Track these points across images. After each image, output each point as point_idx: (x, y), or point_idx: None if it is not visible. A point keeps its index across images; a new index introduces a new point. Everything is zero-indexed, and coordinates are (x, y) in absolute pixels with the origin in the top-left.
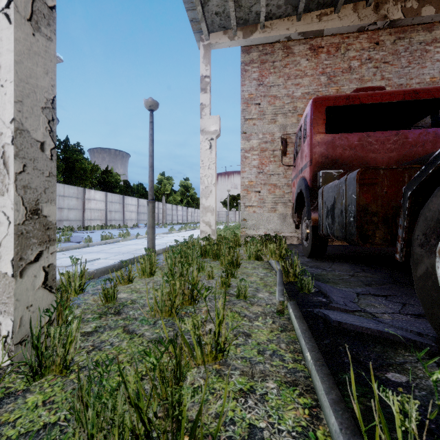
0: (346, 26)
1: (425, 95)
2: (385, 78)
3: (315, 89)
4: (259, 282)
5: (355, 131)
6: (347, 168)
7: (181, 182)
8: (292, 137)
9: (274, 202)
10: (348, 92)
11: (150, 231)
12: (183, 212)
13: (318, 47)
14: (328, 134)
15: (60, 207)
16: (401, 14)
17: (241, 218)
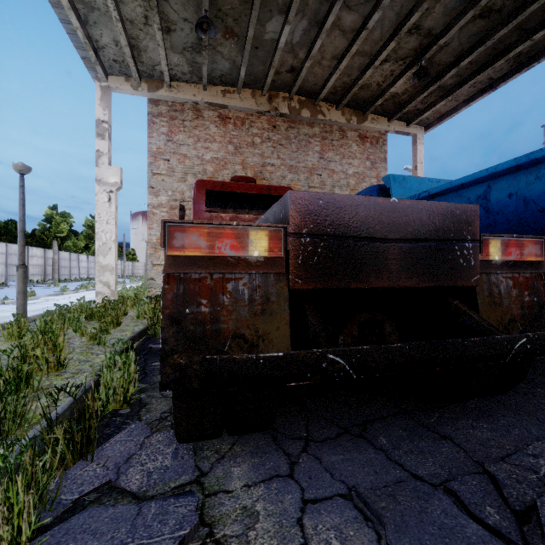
0: (247, 108)
1: (275, 192)
2: (280, 157)
3: (224, 156)
4: (128, 335)
5: (246, 205)
6: None
7: (87, 221)
8: None
9: None
10: (252, 164)
11: (21, 296)
12: (89, 263)
13: (226, 117)
14: (207, 212)
15: None
16: (287, 110)
17: (149, 277)
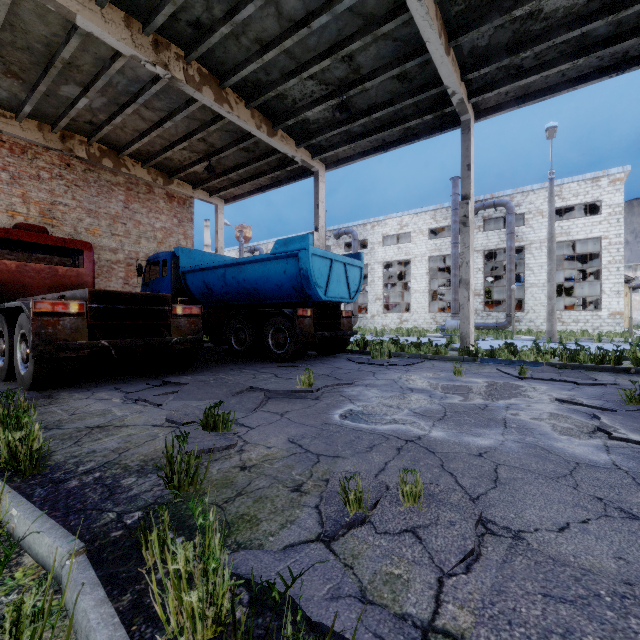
0: (31, 140)
1: (72, 245)
2: (77, 199)
3: None
4: None
5: (32, 249)
6: (6, 287)
7: None
8: None
9: None
10: (38, 200)
11: None
12: None
13: None
14: None
15: None
16: (86, 155)
17: None
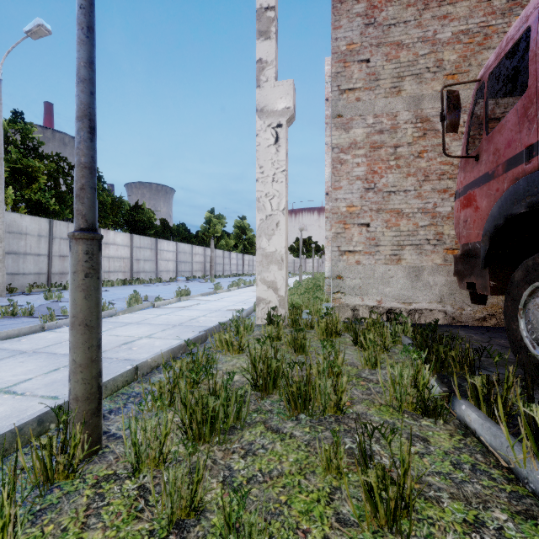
0: None
1: None
2: None
3: (482, 23)
4: None
5: None
6: None
7: (236, 222)
8: (433, 118)
9: (397, 244)
10: None
11: (77, 338)
12: (238, 260)
13: None
14: None
15: (62, 255)
16: None
17: (333, 274)
